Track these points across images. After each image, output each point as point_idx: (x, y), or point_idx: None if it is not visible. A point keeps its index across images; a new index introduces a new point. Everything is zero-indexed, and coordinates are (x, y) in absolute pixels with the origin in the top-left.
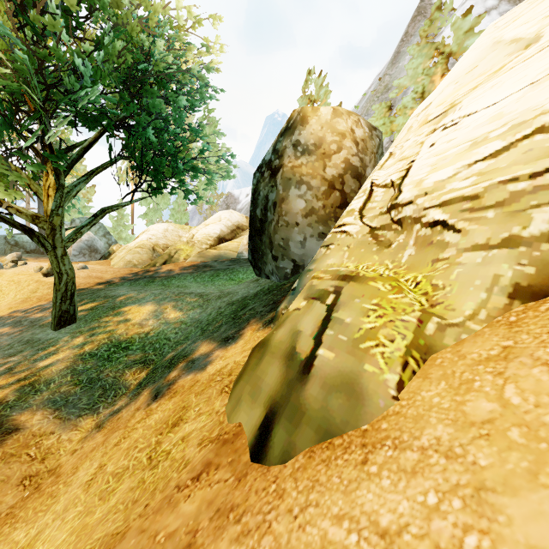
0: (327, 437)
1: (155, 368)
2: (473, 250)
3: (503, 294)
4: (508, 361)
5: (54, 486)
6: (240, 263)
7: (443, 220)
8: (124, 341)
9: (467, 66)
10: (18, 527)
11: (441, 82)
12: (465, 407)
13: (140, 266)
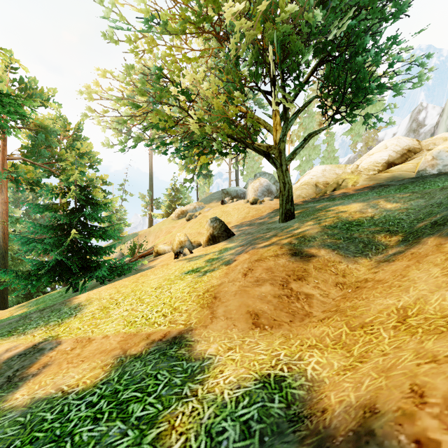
0: None
1: (411, 232)
2: None
3: None
4: None
5: (385, 284)
6: (427, 178)
7: None
8: (353, 221)
9: None
10: (375, 300)
11: None
12: None
13: (307, 198)
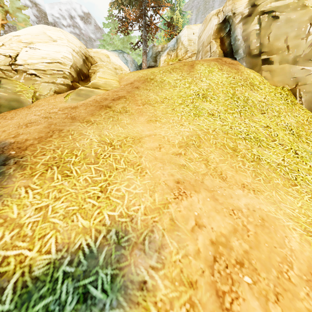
0: (13, 109)
1: None
2: (45, 83)
3: (53, 92)
4: (55, 98)
5: None
6: None
7: (35, 73)
8: None
9: (35, 33)
10: None
11: (23, 30)
12: (49, 102)
13: None
